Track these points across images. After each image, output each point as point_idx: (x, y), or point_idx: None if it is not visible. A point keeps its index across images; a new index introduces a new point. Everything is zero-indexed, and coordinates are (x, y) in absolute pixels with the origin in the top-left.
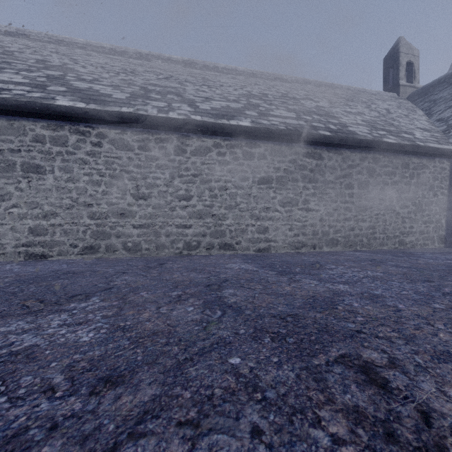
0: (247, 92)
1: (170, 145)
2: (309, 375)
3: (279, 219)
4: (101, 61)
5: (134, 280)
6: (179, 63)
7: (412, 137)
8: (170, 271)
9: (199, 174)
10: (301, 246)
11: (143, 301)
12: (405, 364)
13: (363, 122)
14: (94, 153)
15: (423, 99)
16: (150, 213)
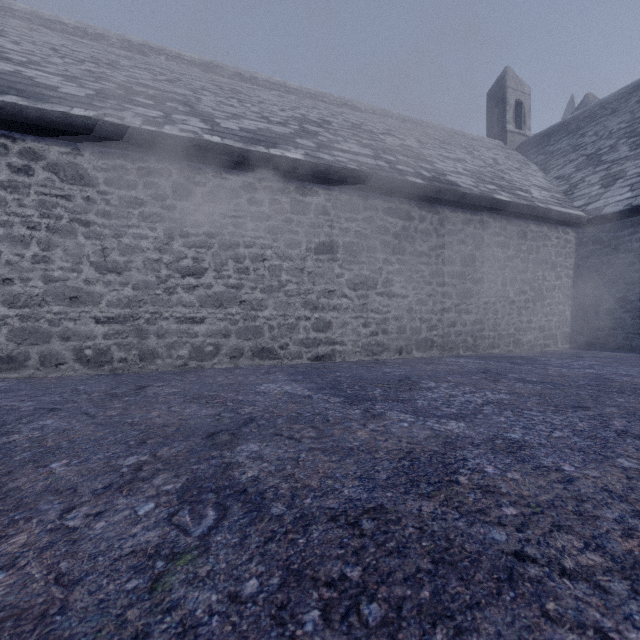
0: (301, 116)
1: (166, 182)
2: None
3: (348, 309)
4: (54, 41)
5: (62, 427)
6: (195, 65)
7: (530, 196)
8: (150, 403)
9: (218, 234)
10: (381, 350)
11: (40, 491)
12: None
13: (465, 171)
14: (15, 186)
15: (536, 150)
16: (128, 297)
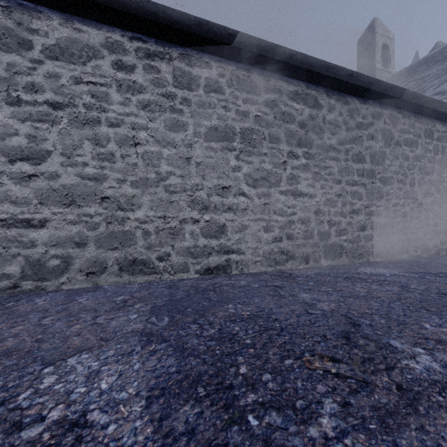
0: None
1: None
2: None
3: (246, 209)
4: None
5: None
6: None
7: None
8: None
9: (67, 104)
10: (286, 258)
11: None
12: None
13: None
14: None
15: (405, 80)
16: None
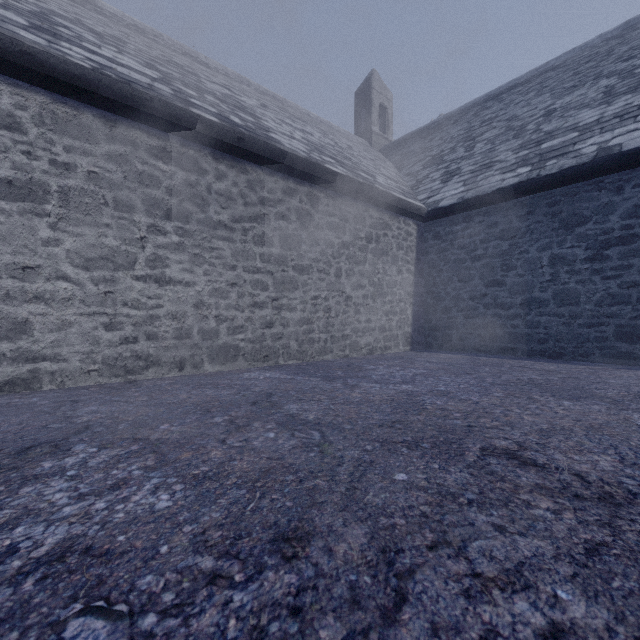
0: (70, 16)
1: None
2: None
3: (71, 299)
4: None
5: None
6: None
7: (372, 179)
8: None
9: None
10: (145, 365)
11: None
12: None
13: (304, 139)
14: None
15: (395, 152)
16: None
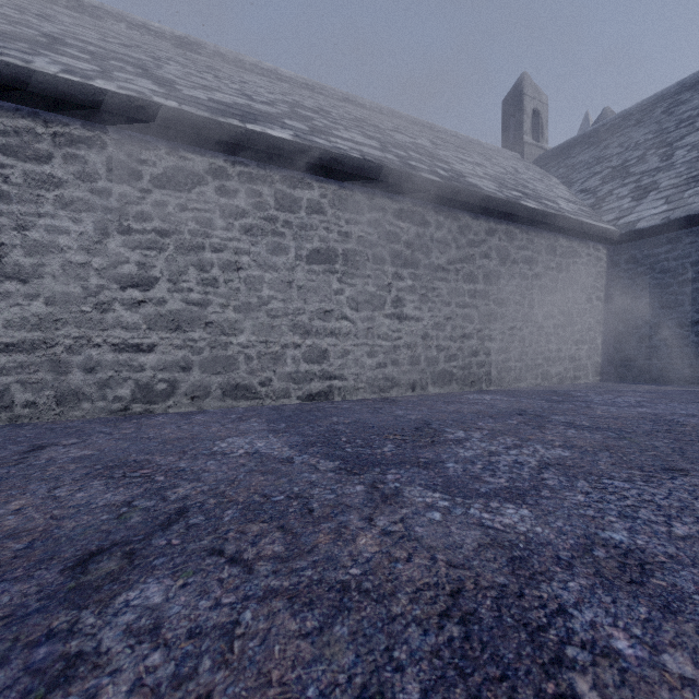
0: (293, 101)
1: (97, 156)
2: None
3: (349, 334)
4: None
5: None
6: (164, 38)
7: (557, 206)
8: (25, 480)
9: (174, 231)
10: (391, 385)
11: None
12: None
13: (486, 176)
14: None
15: (556, 163)
16: (37, 315)
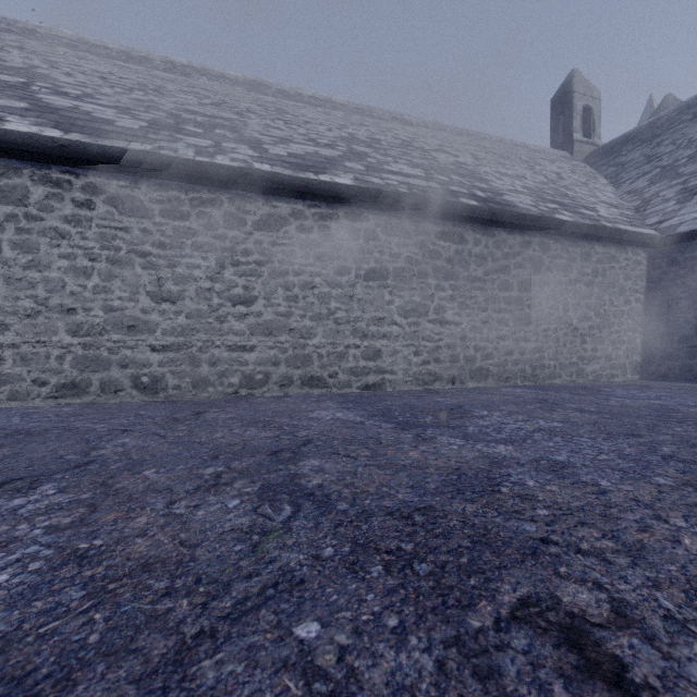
0: (348, 135)
1: (217, 211)
2: (464, 661)
3: (398, 336)
4: (102, 69)
5: (140, 444)
6: (238, 84)
7: (595, 214)
8: (211, 426)
9: (267, 262)
10: (433, 379)
11: (143, 490)
12: (645, 616)
13: (524, 189)
14: (78, 220)
15: (606, 161)
16: (181, 326)
